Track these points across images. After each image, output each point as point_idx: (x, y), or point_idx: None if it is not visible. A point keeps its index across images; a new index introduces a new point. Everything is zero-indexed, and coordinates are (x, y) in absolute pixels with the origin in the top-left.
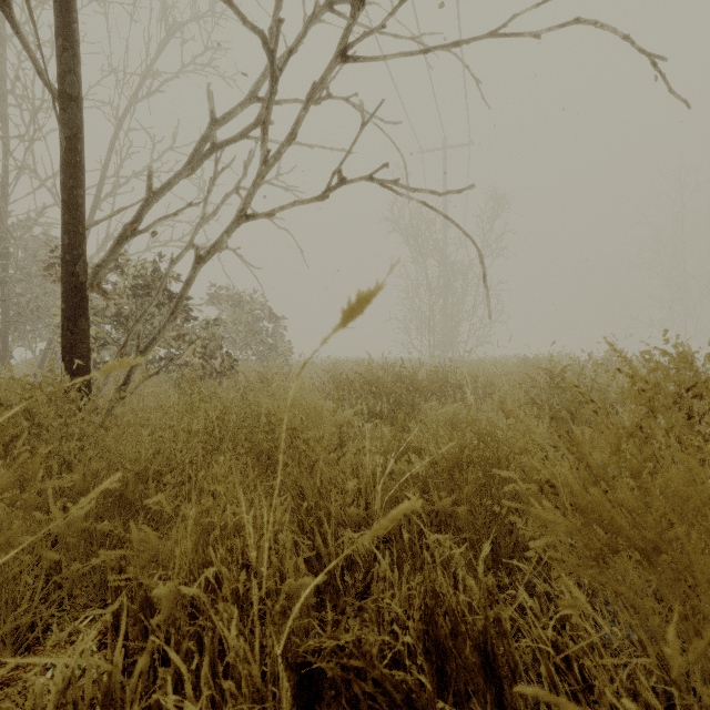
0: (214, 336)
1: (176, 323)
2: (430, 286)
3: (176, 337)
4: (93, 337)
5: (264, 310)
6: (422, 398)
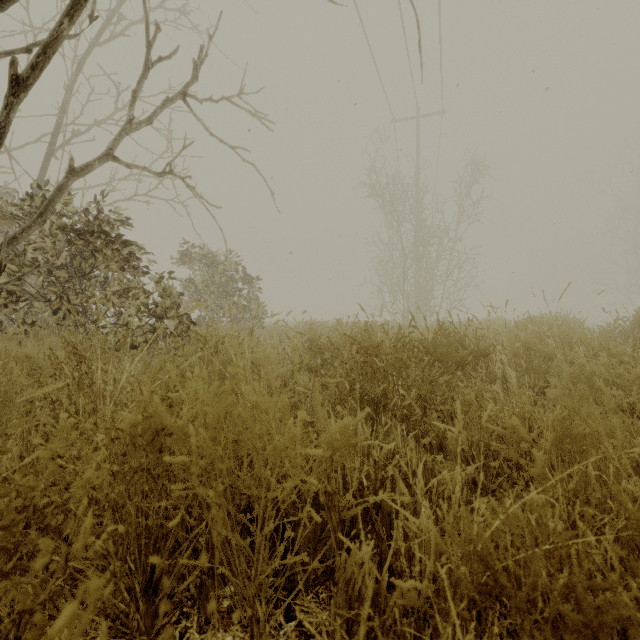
0: (167, 292)
1: (124, 277)
2: (404, 251)
3: (117, 292)
4: (5, 290)
5: (237, 270)
6: (450, 376)
